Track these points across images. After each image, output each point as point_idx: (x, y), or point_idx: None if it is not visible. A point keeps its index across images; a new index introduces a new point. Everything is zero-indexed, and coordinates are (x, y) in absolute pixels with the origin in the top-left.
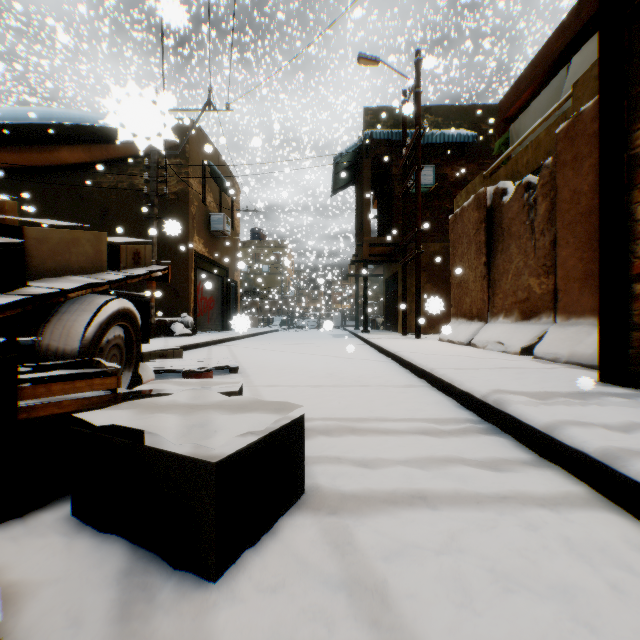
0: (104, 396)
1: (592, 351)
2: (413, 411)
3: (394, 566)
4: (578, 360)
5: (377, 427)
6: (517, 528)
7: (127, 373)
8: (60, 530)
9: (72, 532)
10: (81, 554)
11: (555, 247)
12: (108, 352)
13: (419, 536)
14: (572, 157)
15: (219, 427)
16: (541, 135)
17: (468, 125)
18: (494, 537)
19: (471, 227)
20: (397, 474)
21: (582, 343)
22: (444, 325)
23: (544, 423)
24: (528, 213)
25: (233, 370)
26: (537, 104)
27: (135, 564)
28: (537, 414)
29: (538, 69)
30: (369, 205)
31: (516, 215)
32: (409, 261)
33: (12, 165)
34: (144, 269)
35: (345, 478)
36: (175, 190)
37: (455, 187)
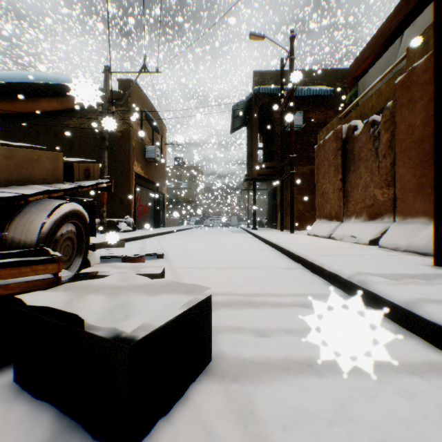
0: (47, 279)
1: (425, 242)
2: (294, 288)
3: (293, 437)
4: (414, 249)
5: (267, 301)
6: (397, 397)
7: (78, 259)
8: (1, 396)
9: (11, 398)
10: (14, 422)
11: (394, 166)
12: (62, 243)
13: (312, 405)
14: (407, 100)
15: (137, 308)
16: (382, 86)
17: (327, 83)
18: (378, 406)
19: (331, 154)
20: (287, 342)
21: (416, 236)
22: (310, 224)
23: (403, 300)
24: (373, 142)
25: (160, 256)
26: (378, 65)
27: (59, 434)
28: (396, 292)
29: (378, 41)
30: (257, 140)
31: (364, 144)
32: (285, 179)
33: (7, 112)
34: (93, 181)
35: (245, 346)
36: (121, 129)
37: (318, 127)
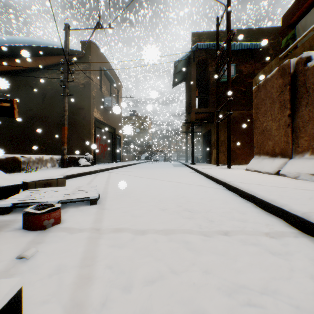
0: None
1: None
2: None
3: None
4: None
5: None
6: None
7: None
8: None
9: None
10: None
11: None
12: None
13: None
14: None
15: None
16: None
17: (255, 40)
18: None
19: (274, 91)
20: None
21: None
22: (240, 160)
23: None
24: None
25: (92, 201)
26: None
27: None
28: None
29: None
30: (195, 89)
31: None
32: (221, 120)
33: None
34: None
35: None
36: (83, 82)
37: (247, 77)
